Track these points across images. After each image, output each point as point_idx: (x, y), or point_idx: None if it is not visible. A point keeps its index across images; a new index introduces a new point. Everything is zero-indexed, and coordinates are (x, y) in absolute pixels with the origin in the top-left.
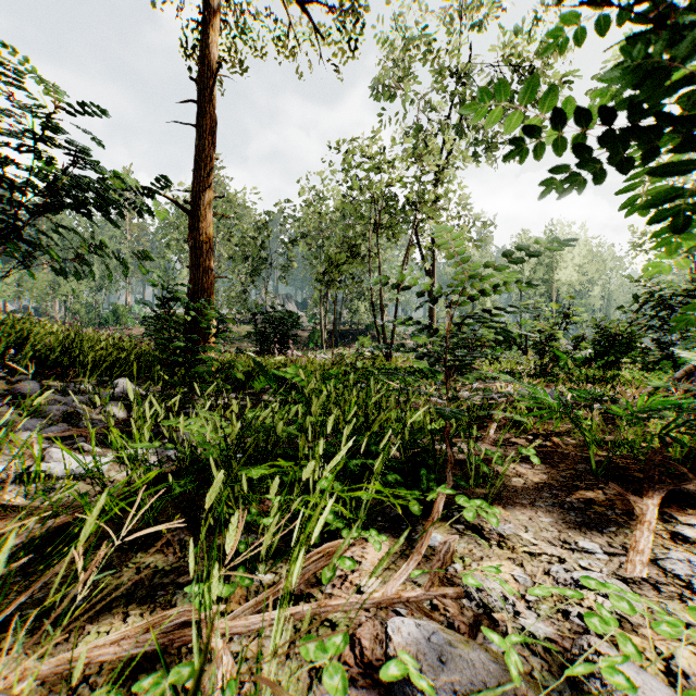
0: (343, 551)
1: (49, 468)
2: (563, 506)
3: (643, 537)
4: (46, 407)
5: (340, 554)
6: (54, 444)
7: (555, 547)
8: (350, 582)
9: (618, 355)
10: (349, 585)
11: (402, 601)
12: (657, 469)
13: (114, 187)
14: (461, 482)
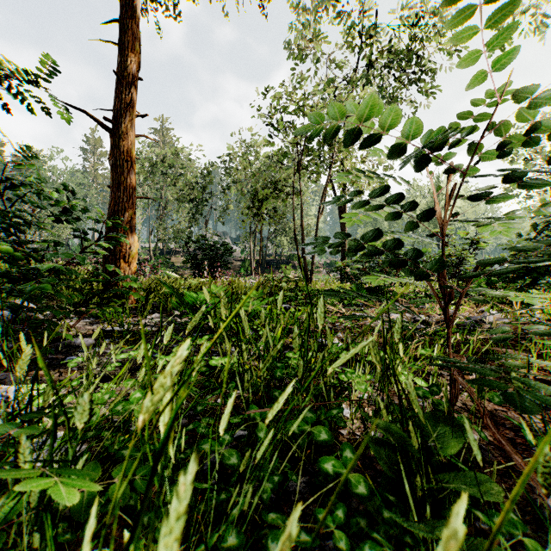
0: None
1: None
2: None
3: None
4: None
5: None
6: None
7: None
8: None
9: (538, 276)
10: None
11: None
12: None
13: None
14: None
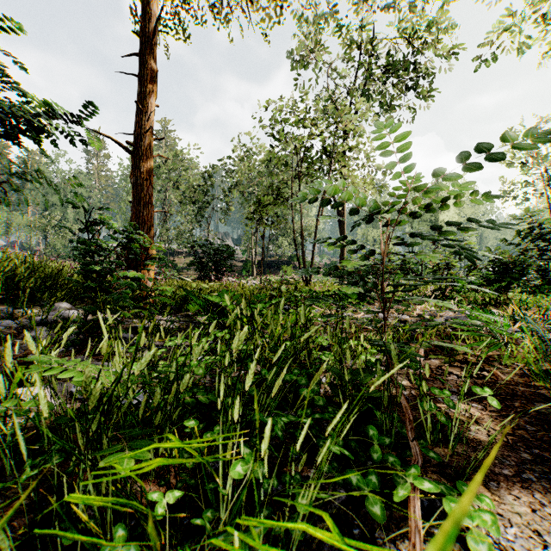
0: None
1: None
2: None
3: None
4: None
5: None
6: None
7: None
8: None
9: (512, 280)
10: None
11: None
12: None
13: (41, 113)
14: (430, 452)
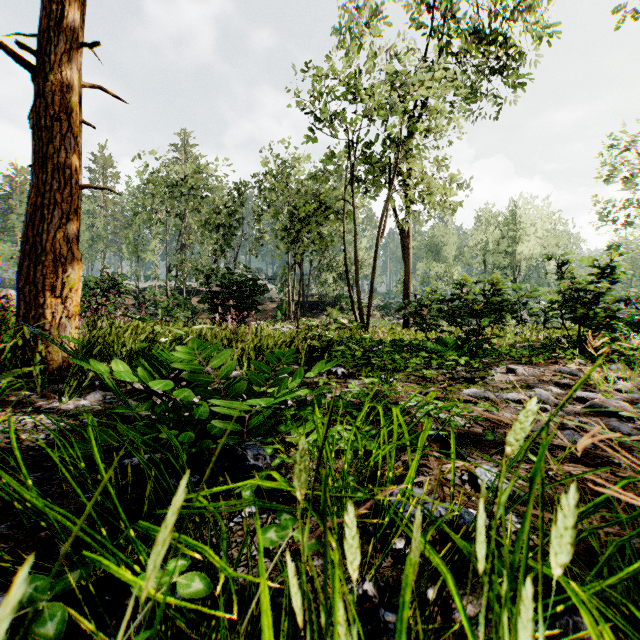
0: None
1: None
2: None
3: None
4: None
5: None
6: None
7: None
8: None
9: None
10: None
11: None
12: None
13: None
14: None
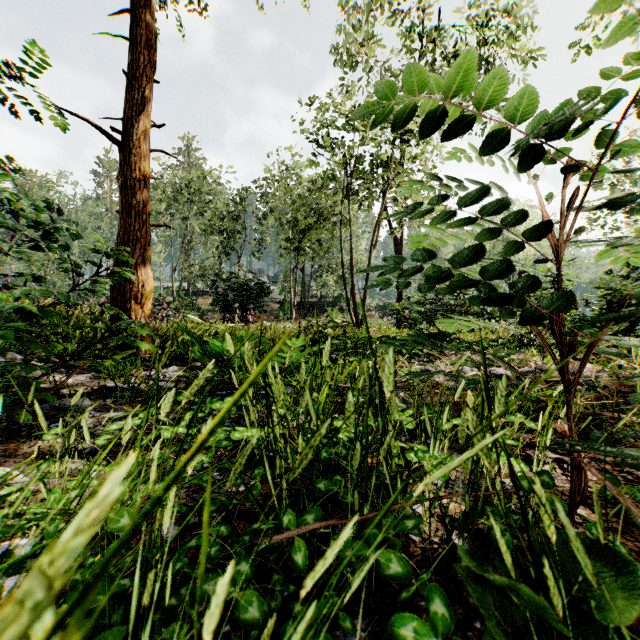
0: None
1: None
2: None
3: None
4: None
5: None
6: None
7: None
8: None
9: (637, 320)
10: None
11: None
12: None
13: None
14: None
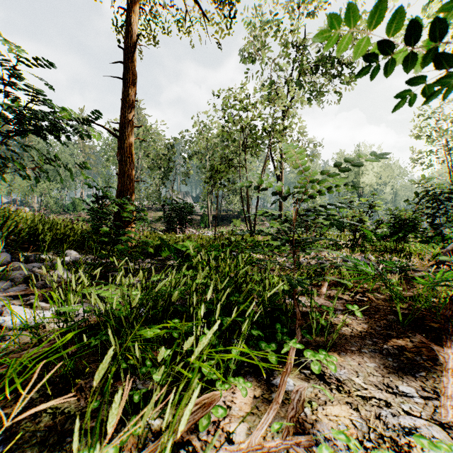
0: (216, 402)
1: (5, 321)
2: (382, 352)
3: (449, 383)
4: (11, 272)
5: (214, 405)
6: (14, 300)
7: (381, 391)
8: (222, 428)
9: (406, 233)
10: (221, 432)
11: (264, 451)
12: (449, 323)
13: (62, 118)
14: (307, 335)
